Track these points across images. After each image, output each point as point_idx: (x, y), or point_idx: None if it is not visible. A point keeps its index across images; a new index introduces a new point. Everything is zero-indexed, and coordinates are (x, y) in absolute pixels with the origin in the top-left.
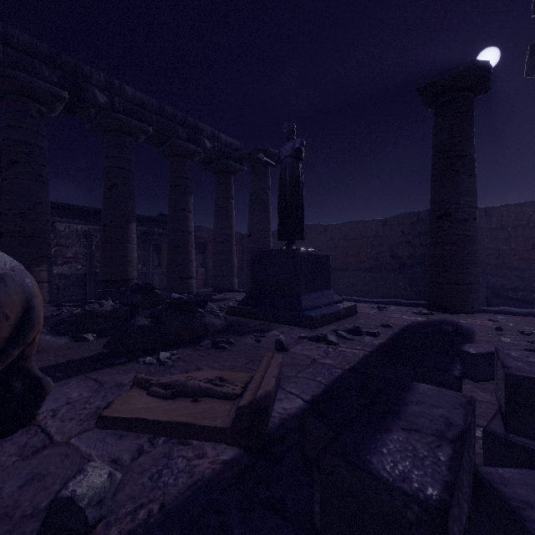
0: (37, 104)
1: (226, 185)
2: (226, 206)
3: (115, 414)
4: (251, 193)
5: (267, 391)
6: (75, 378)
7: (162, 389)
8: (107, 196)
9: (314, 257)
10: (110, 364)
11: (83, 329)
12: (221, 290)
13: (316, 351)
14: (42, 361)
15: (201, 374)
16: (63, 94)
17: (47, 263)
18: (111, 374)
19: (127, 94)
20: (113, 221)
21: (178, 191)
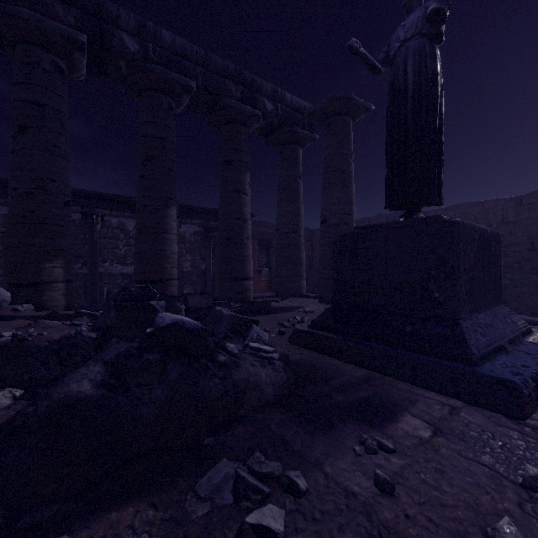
0: (51, 55)
1: (292, 159)
2: (291, 186)
3: None
4: (325, 163)
5: None
6: None
7: None
8: (141, 174)
9: (479, 233)
10: None
11: None
12: (285, 295)
13: None
14: None
15: None
16: (79, 38)
17: (63, 258)
18: None
19: (164, 41)
20: (147, 204)
21: (230, 167)
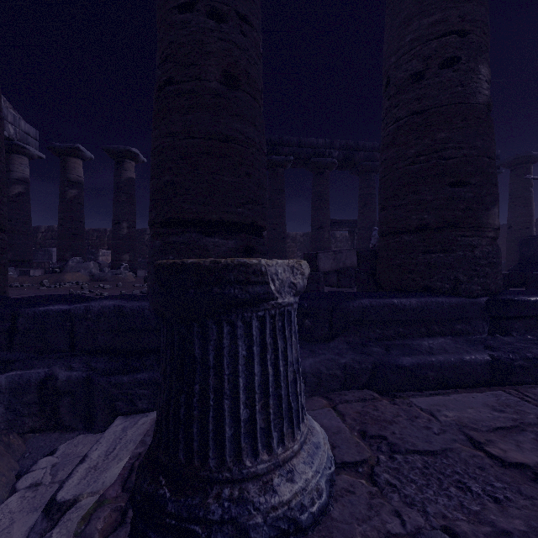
0: (373, 174)
1: None
2: None
3: None
4: (510, 193)
5: None
6: None
7: None
8: None
9: None
10: None
11: None
12: None
13: None
14: None
15: None
16: None
17: None
18: None
19: None
20: None
21: None
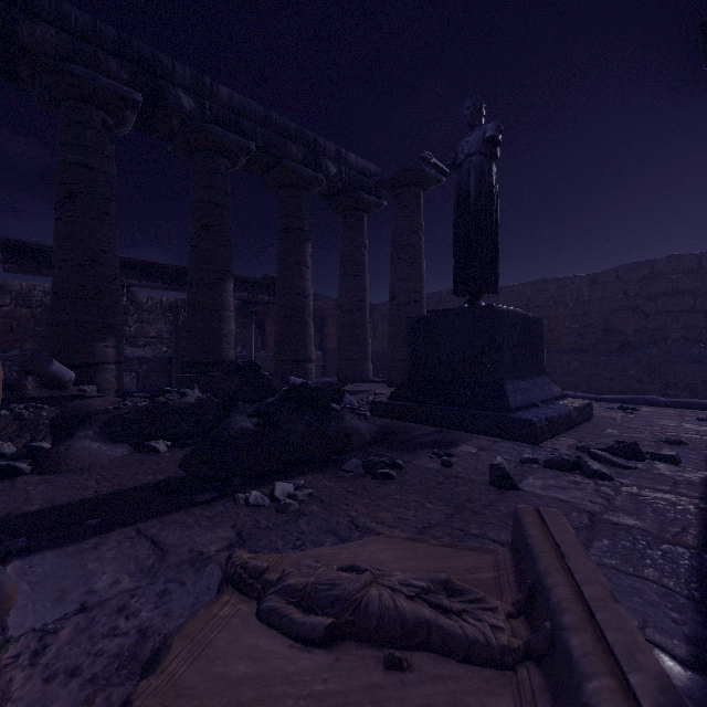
0: (101, 113)
1: (357, 228)
2: (356, 258)
3: (169, 706)
4: (394, 236)
5: (664, 685)
6: (117, 532)
7: (295, 605)
8: (195, 244)
9: (522, 319)
10: (186, 501)
11: (151, 433)
12: (349, 379)
13: (579, 492)
14: (74, 489)
15: (373, 551)
16: (135, 97)
17: (114, 337)
18: (185, 526)
19: (221, 97)
20: (202, 278)
21: (290, 236)
